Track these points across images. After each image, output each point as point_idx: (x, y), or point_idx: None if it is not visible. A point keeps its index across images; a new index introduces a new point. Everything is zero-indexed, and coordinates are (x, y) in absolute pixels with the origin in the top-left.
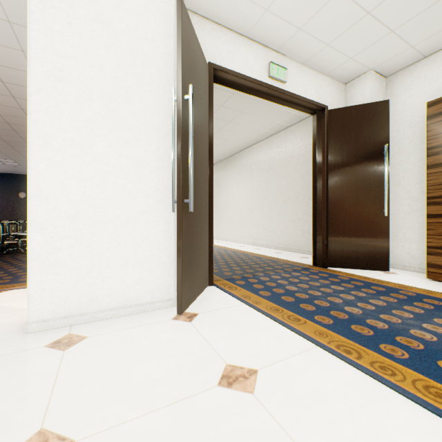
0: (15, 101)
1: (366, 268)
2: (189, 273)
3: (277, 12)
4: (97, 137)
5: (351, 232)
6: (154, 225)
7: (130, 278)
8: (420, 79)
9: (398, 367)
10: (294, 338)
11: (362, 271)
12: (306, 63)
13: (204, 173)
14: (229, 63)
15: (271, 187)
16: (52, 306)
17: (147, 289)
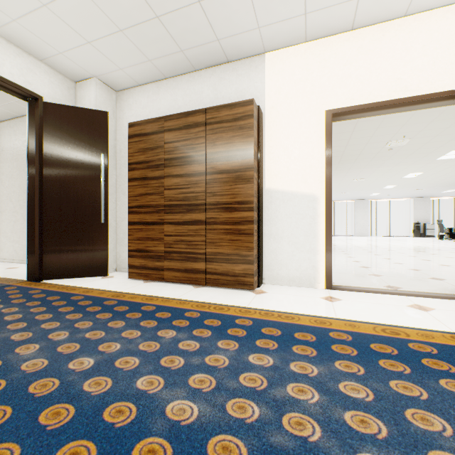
0: None
1: (87, 276)
2: None
3: None
4: None
5: (71, 239)
6: None
7: None
8: (138, 103)
9: None
10: None
11: (79, 280)
12: None
13: None
14: None
15: (16, 184)
16: None
17: None
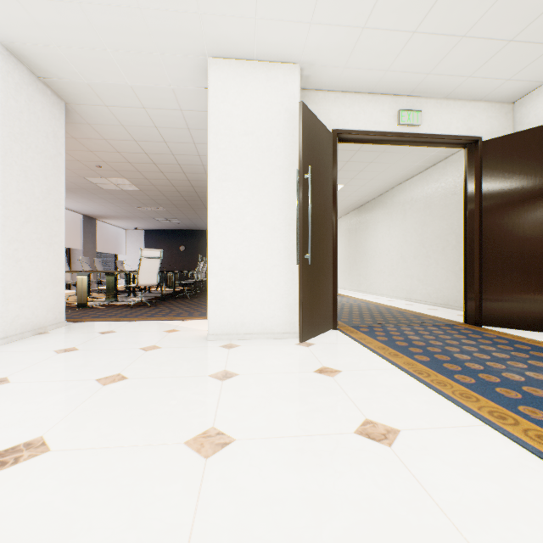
0: (185, 175)
1: (535, 330)
2: (310, 313)
3: (398, 69)
4: (246, 214)
5: (513, 285)
6: (283, 275)
7: (266, 313)
8: None
9: (453, 384)
10: (383, 363)
11: (527, 333)
12: (448, 96)
13: (326, 230)
14: (353, 124)
15: (428, 231)
16: (220, 326)
17: (278, 322)
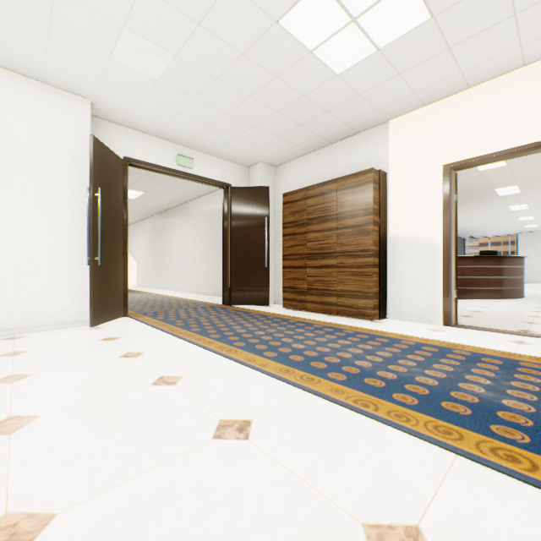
0: None
1: (256, 304)
2: (101, 303)
3: (174, 129)
4: (33, 218)
5: (246, 278)
6: (75, 273)
7: (57, 307)
8: (290, 174)
9: (188, 332)
10: (154, 330)
11: (252, 306)
12: (211, 153)
13: (117, 237)
14: (142, 156)
15: (211, 240)
16: (0, 323)
17: (70, 314)
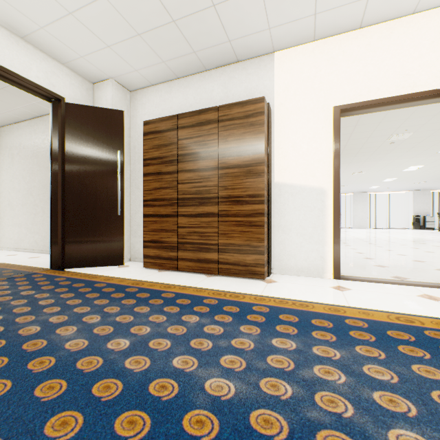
0: None
1: (104, 265)
2: None
3: None
4: None
5: (90, 231)
6: None
7: None
8: (151, 102)
9: None
10: None
11: (98, 268)
12: (27, 38)
13: None
14: None
15: (36, 179)
16: None
17: None
